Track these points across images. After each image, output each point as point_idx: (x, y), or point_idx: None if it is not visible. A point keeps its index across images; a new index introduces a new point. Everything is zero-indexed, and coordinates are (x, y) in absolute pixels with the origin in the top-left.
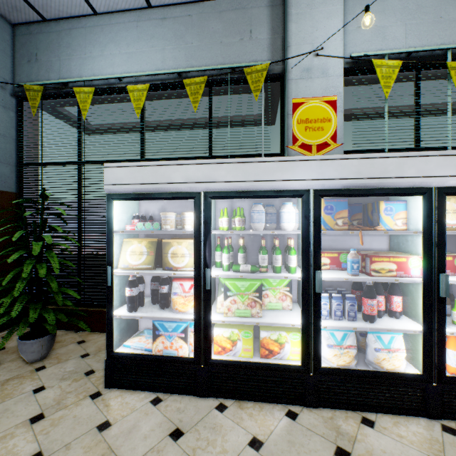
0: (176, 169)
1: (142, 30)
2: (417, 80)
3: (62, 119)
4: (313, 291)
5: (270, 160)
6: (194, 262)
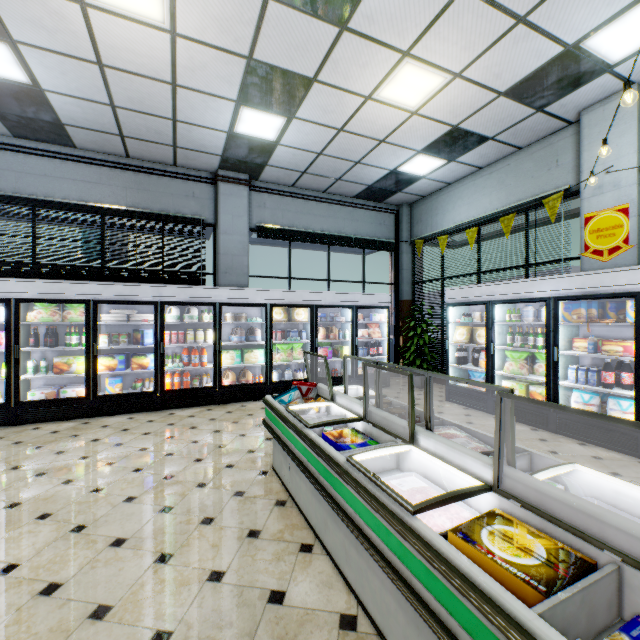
0: (476, 289)
1: (477, 185)
2: None
3: (435, 246)
4: (552, 360)
5: (525, 281)
6: (485, 339)
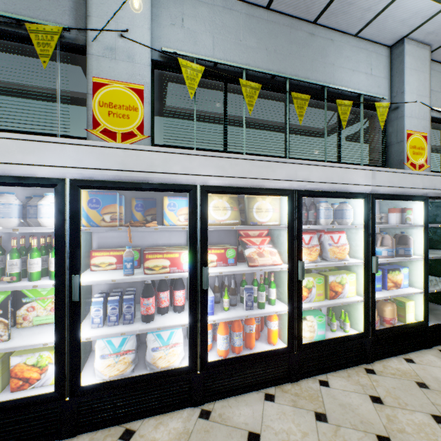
0: None
1: None
2: (225, 90)
3: None
4: (70, 300)
5: (6, 136)
6: None
